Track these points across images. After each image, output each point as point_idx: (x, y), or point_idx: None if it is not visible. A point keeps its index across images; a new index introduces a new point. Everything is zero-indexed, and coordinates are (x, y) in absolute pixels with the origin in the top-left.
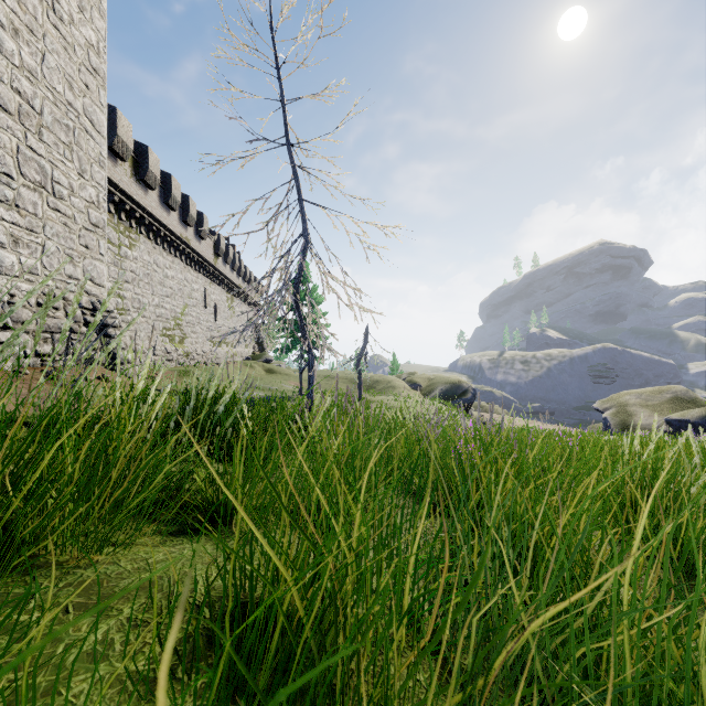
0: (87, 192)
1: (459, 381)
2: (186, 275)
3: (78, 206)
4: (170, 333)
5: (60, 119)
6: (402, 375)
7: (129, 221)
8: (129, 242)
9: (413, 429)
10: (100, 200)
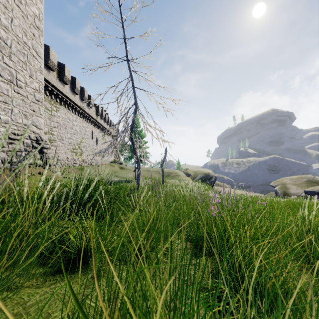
0: (34, 85)
1: (208, 172)
2: (83, 124)
3: (29, 91)
4: (75, 151)
5: (20, 50)
6: (182, 170)
7: (56, 99)
8: (56, 108)
9: (188, 198)
10: (40, 88)
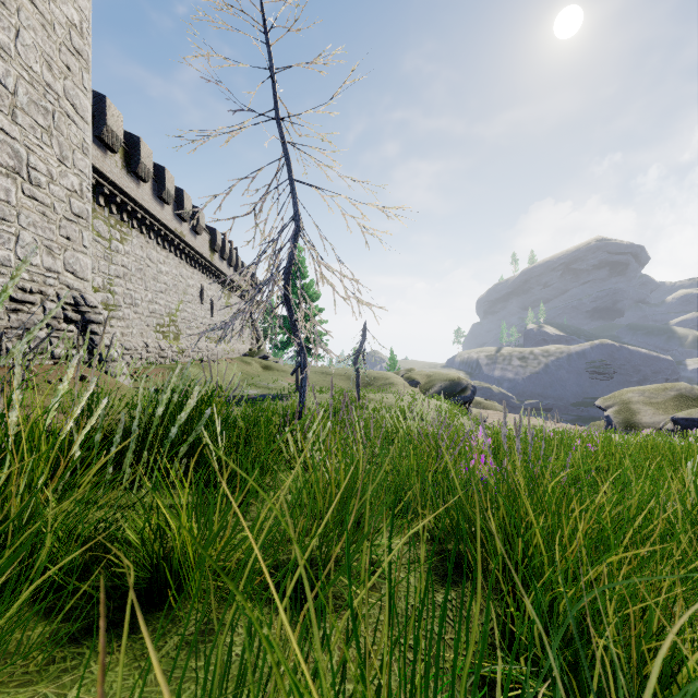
0: (69, 180)
1: (458, 378)
2: (182, 270)
3: (59, 195)
4: (164, 330)
5: (37, 101)
6: (400, 372)
7: (120, 214)
8: (120, 236)
9: (416, 436)
10: (84, 189)
